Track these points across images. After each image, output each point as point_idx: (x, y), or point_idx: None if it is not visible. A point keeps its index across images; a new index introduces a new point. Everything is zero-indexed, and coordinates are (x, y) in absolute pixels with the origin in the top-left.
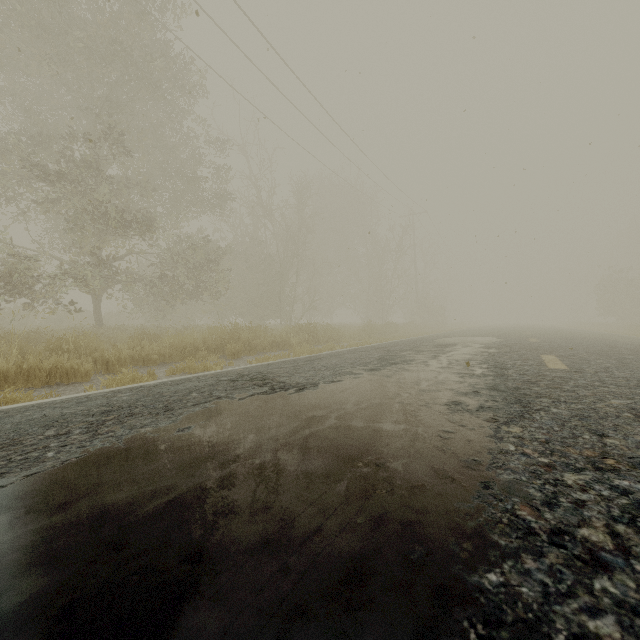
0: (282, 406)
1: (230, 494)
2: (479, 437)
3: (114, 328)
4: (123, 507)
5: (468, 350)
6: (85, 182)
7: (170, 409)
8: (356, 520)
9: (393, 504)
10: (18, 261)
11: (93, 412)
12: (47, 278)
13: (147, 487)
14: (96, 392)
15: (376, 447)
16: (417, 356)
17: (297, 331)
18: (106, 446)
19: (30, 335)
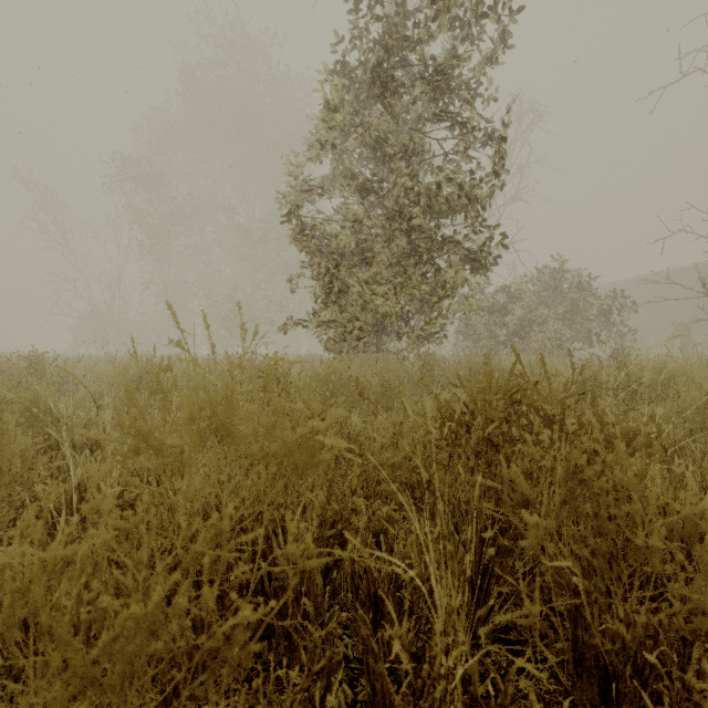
0: None
1: None
2: None
3: None
4: None
5: None
6: None
7: None
8: None
9: None
10: None
11: None
12: None
13: None
14: None
15: None
16: None
17: None
18: None
19: None
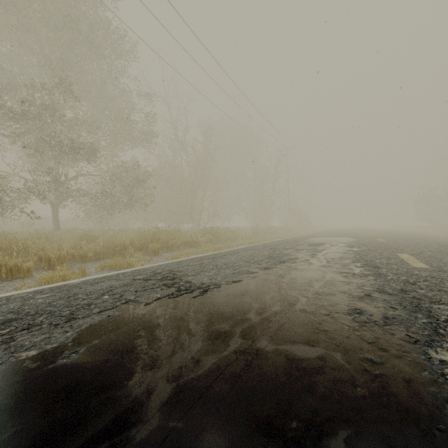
0: (185, 315)
1: None
2: (415, 373)
3: (67, 231)
4: None
5: (336, 249)
6: (43, 120)
7: (73, 318)
8: None
9: None
10: None
11: None
12: (14, 193)
13: None
14: (21, 292)
15: (297, 396)
16: (299, 254)
17: (204, 233)
18: None
19: None
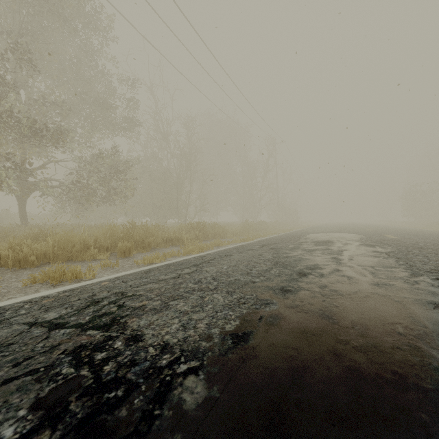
0: None
1: None
2: None
3: (31, 226)
4: None
5: (356, 249)
6: None
7: None
8: None
9: None
10: None
11: None
12: None
13: None
14: None
15: None
16: (315, 259)
17: (189, 229)
18: None
19: None
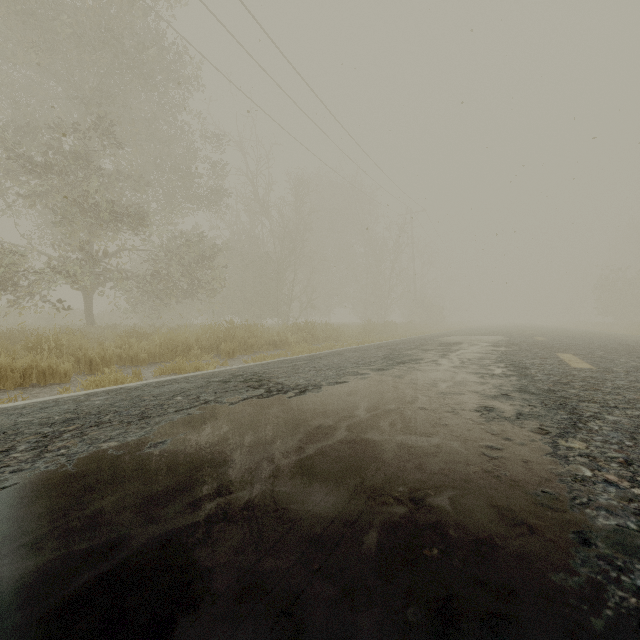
0: (280, 413)
1: (203, 557)
2: (536, 456)
3: (105, 327)
4: (31, 585)
5: (477, 348)
6: (74, 174)
7: (146, 417)
8: (405, 615)
9: (456, 578)
10: (2, 256)
11: (53, 420)
12: (34, 274)
13: (81, 543)
14: (68, 395)
15: (406, 471)
16: (424, 355)
17: (295, 330)
18: (49, 470)
19: (13, 333)
